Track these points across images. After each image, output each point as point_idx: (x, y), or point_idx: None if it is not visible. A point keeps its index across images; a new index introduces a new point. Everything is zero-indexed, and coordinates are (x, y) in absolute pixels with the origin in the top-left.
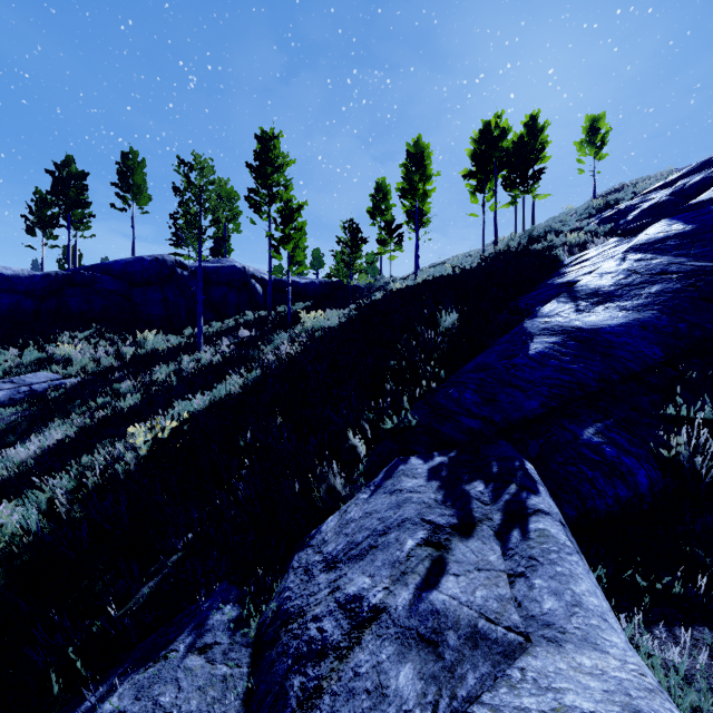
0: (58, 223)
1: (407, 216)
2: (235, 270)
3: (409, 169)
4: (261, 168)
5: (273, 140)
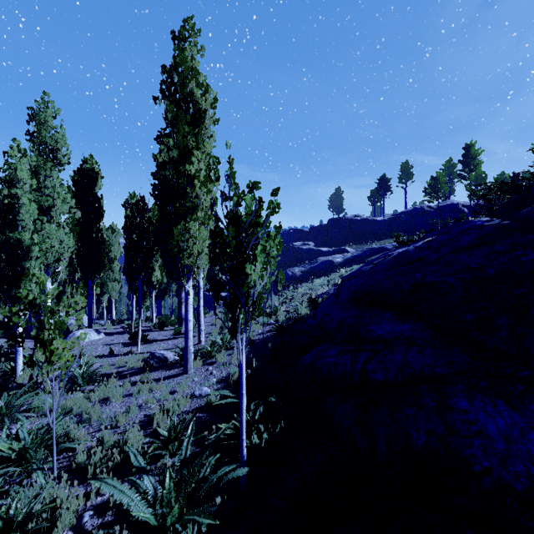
0: (379, 199)
1: None
2: (453, 204)
3: None
4: (465, 161)
5: (471, 147)
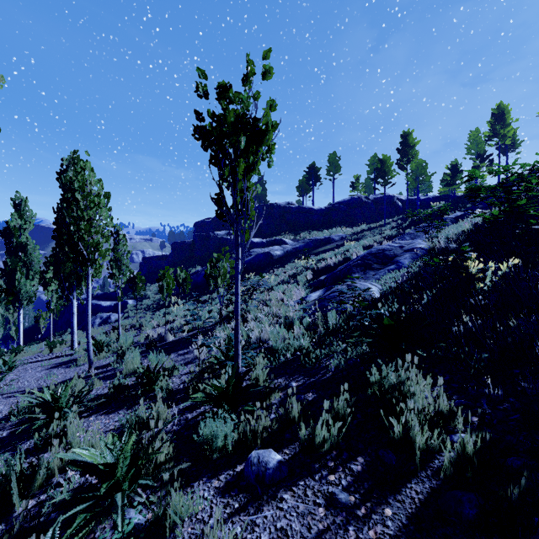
0: (308, 190)
1: (497, 146)
2: (389, 197)
3: (492, 124)
4: (403, 149)
5: (409, 135)
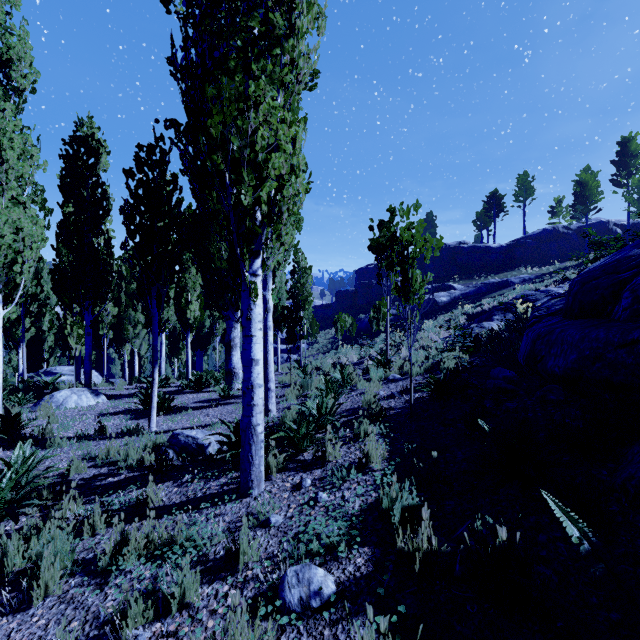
0: (488, 223)
1: None
2: (601, 223)
3: None
4: (621, 161)
5: (631, 141)
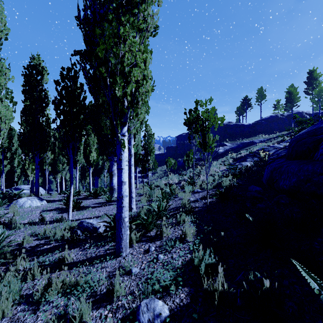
0: (243, 112)
1: None
2: (299, 113)
3: None
4: (309, 81)
5: (314, 71)
